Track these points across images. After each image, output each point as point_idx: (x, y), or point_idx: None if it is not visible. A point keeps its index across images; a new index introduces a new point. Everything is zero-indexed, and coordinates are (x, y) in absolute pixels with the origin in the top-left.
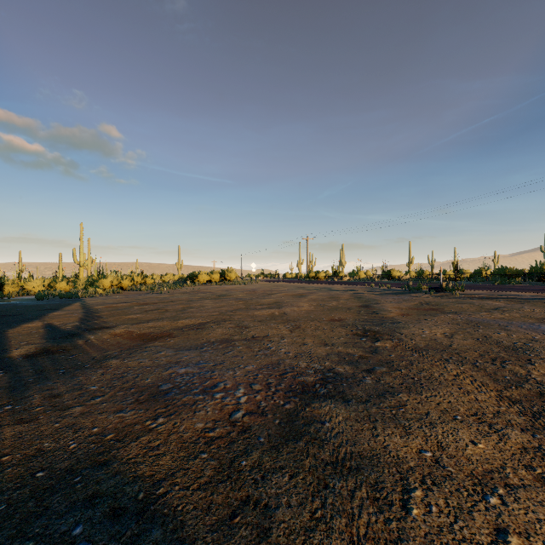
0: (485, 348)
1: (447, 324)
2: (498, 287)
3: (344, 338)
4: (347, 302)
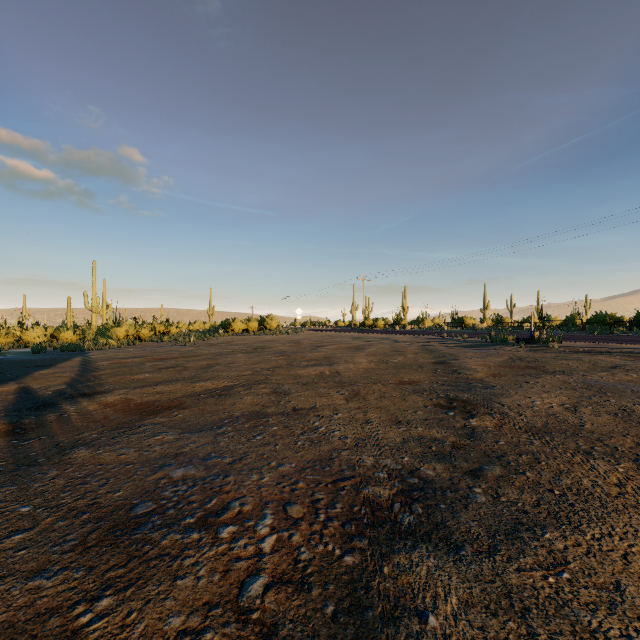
0: (637, 431)
1: (559, 389)
2: (601, 338)
3: (423, 412)
4: (417, 357)
